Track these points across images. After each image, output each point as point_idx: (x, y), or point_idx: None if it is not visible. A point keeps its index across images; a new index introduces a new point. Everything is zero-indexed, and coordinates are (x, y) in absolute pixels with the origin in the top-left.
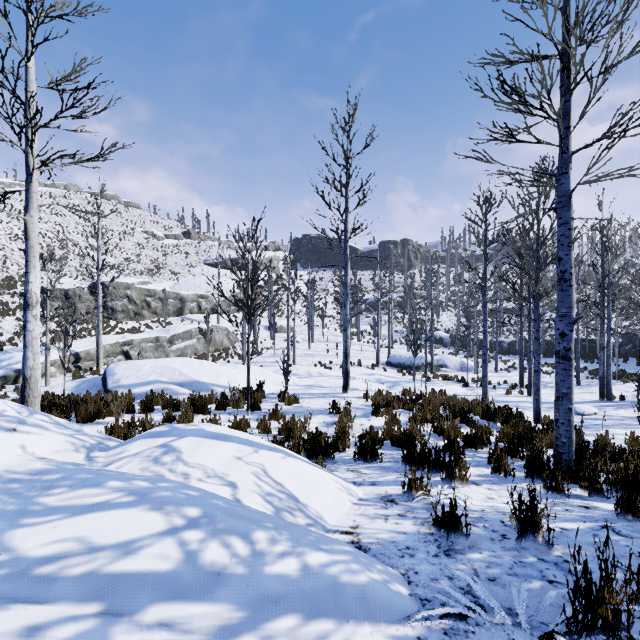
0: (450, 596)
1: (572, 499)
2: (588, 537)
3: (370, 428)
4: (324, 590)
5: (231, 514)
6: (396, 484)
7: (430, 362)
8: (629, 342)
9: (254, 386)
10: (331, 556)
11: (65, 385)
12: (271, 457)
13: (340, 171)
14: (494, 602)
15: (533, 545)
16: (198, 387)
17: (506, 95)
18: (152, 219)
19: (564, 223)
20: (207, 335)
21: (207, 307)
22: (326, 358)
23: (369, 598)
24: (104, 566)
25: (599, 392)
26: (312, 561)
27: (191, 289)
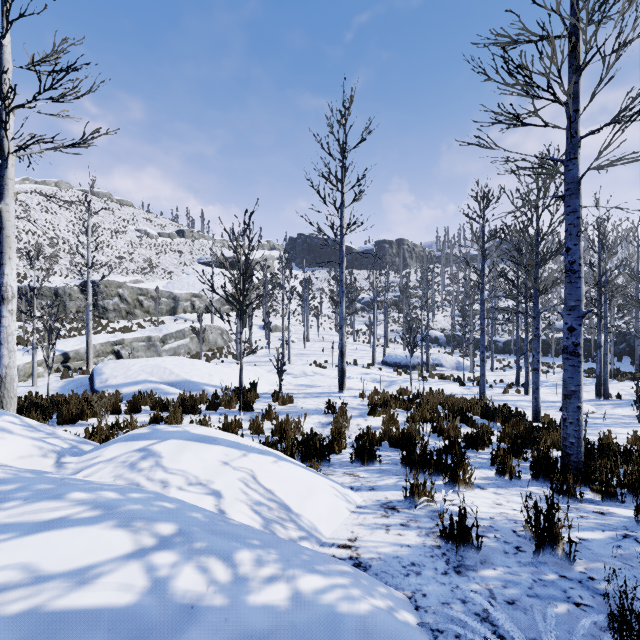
0: (465, 625)
1: (585, 504)
2: (610, 549)
3: (367, 428)
4: (319, 624)
5: (211, 530)
6: (396, 489)
7: (426, 361)
8: (623, 341)
9: (247, 386)
10: (327, 579)
11: (51, 385)
12: (261, 461)
13: (336, 165)
14: (517, 633)
15: (552, 559)
16: (189, 387)
17: (512, 75)
18: (145, 217)
19: (572, 211)
20: (200, 334)
21: (201, 306)
22: (321, 357)
23: (372, 632)
24: (50, 601)
25: (596, 391)
26: (305, 587)
27: (185, 288)
